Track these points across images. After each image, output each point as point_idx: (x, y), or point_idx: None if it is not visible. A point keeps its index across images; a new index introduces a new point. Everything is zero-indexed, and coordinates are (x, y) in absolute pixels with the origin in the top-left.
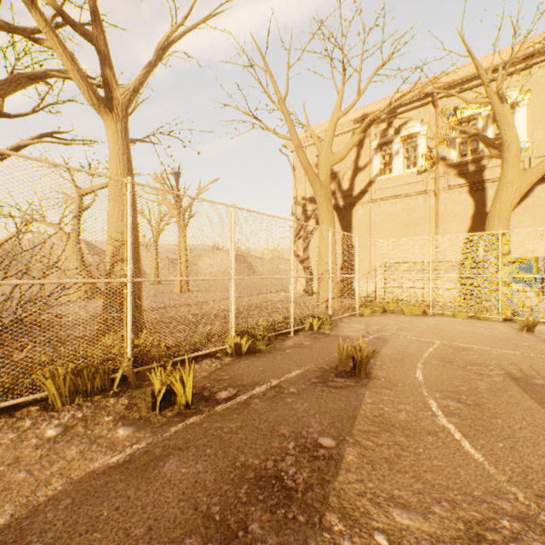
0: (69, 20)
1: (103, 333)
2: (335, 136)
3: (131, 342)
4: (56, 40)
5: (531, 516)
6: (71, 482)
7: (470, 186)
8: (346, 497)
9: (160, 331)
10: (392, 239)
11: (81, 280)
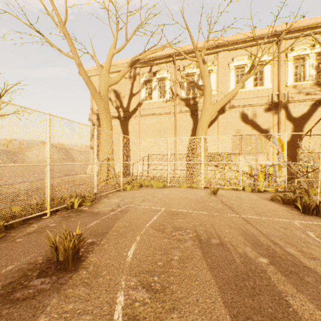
0: None
1: None
2: (119, 71)
3: None
4: None
5: None
6: None
7: (191, 112)
8: None
9: None
10: (147, 139)
11: None
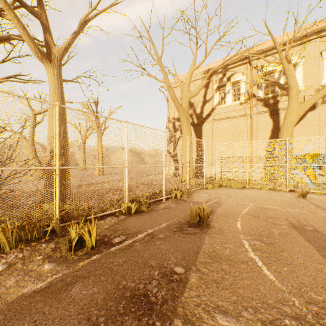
0: (22, 3)
1: (39, 202)
2: (192, 81)
3: (58, 207)
4: (13, 15)
5: (303, 316)
6: (6, 303)
7: (270, 112)
8: (188, 308)
9: (78, 200)
10: (225, 143)
11: (24, 168)
